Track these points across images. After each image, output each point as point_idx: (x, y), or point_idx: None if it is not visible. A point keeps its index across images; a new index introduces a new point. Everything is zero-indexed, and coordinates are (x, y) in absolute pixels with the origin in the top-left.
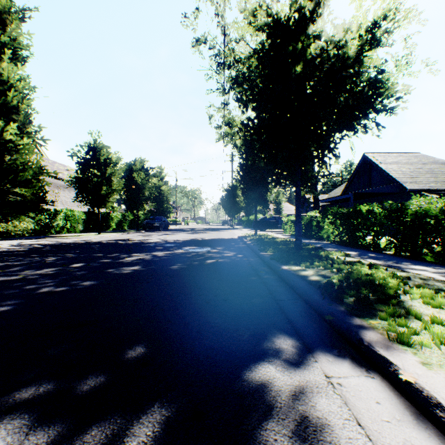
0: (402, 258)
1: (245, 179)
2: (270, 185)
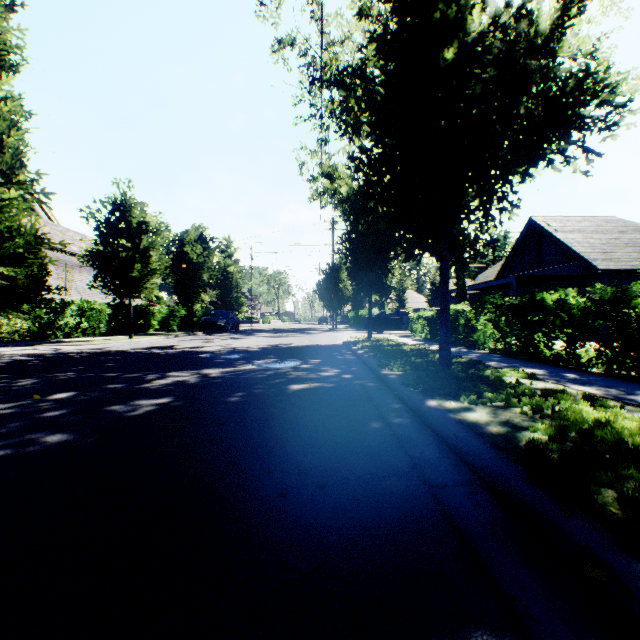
0: (627, 382)
1: (354, 253)
2: (392, 262)
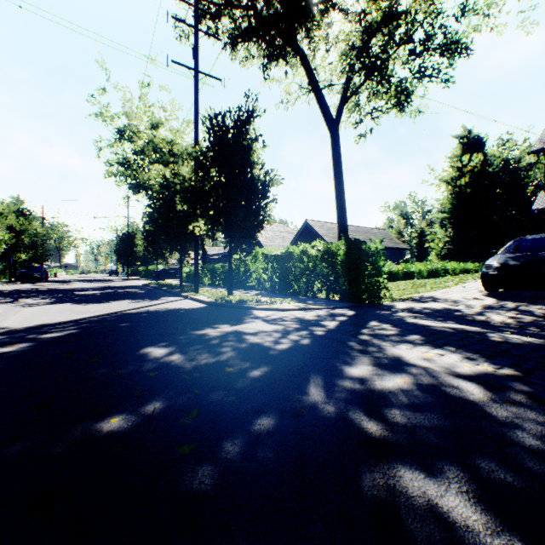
0: (222, 287)
1: (149, 239)
2: None
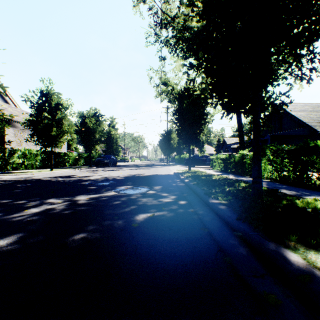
0: None
1: (180, 120)
2: (202, 126)
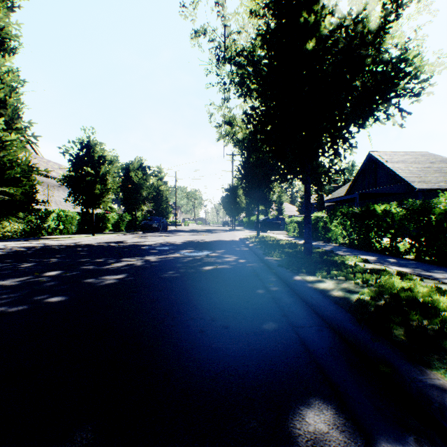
0: (429, 264)
1: (247, 177)
2: (273, 184)
